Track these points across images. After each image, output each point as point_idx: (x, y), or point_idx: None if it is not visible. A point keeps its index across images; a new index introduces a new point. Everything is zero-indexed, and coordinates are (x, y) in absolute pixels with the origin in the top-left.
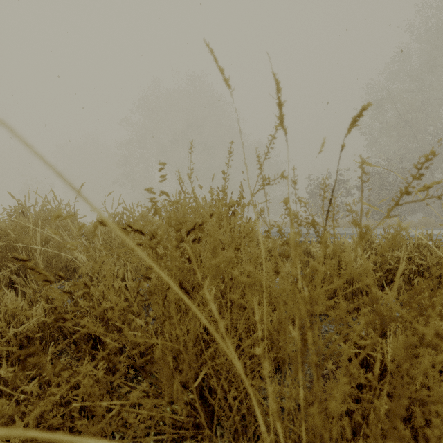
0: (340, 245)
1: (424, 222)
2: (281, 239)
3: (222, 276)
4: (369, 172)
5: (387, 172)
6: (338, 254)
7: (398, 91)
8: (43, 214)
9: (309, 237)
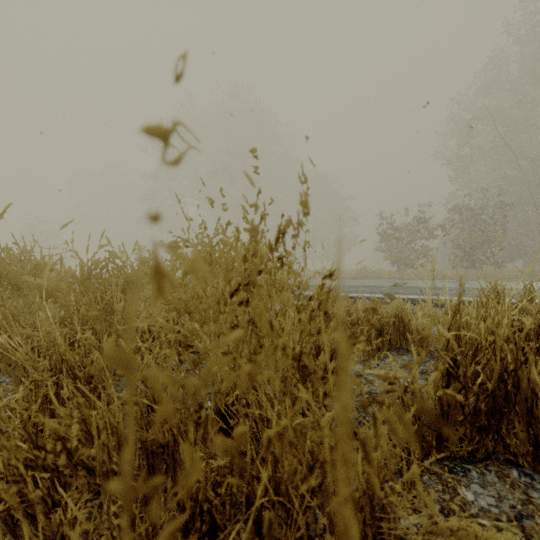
0: (447, 308)
1: (529, 271)
2: (351, 296)
3: (261, 402)
4: (456, 207)
5: (479, 207)
6: (500, 343)
7: (493, 106)
8: (10, 261)
9: (388, 292)
